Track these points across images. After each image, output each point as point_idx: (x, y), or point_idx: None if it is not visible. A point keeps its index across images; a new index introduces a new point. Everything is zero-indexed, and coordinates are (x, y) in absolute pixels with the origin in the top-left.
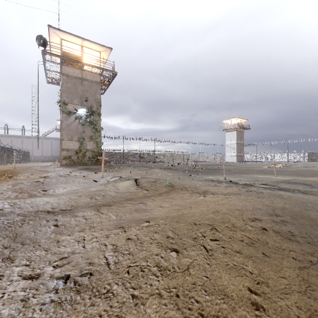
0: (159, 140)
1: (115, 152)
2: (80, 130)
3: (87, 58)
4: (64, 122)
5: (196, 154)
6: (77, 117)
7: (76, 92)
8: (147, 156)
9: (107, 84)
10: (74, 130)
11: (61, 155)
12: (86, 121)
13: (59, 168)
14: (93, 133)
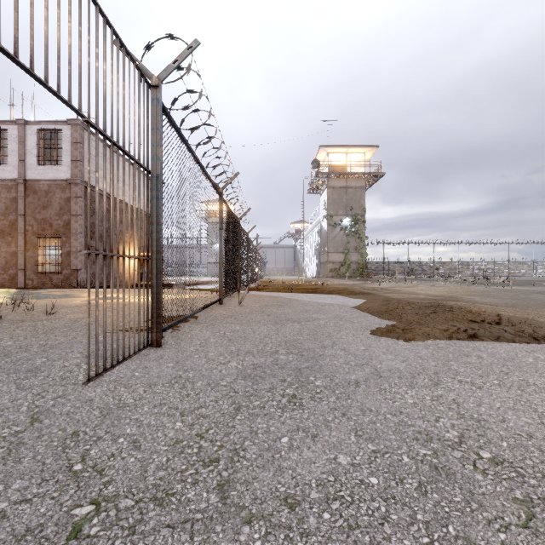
0: (442, 243)
1: (368, 263)
2: (345, 242)
3: (353, 166)
4: (330, 235)
5: (525, 262)
6: (342, 228)
7: (341, 203)
8: (419, 268)
9: (369, 184)
10: (339, 242)
11: (327, 267)
12: (350, 231)
13: (335, 280)
14: (357, 243)
